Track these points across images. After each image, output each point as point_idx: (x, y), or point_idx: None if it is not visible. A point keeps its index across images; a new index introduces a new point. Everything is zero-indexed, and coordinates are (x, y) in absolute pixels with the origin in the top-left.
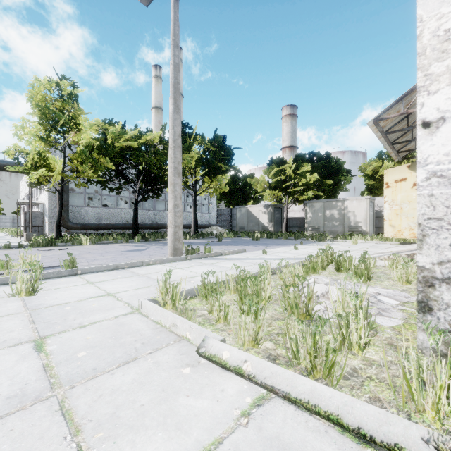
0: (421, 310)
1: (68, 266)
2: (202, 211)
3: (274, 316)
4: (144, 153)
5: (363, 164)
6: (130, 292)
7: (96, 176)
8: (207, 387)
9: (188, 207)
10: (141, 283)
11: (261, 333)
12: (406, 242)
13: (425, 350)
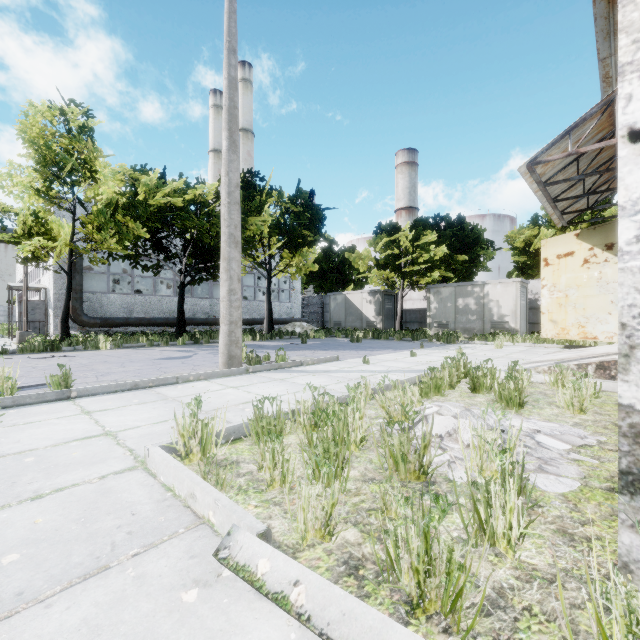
0: (626, 488)
1: (58, 384)
2: (281, 300)
3: (367, 473)
4: (192, 215)
5: (511, 232)
6: (142, 428)
7: (122, 248)
8: (220, 638)
9: (261, 294)
10: (165, 413)
11: (337, 516)
12: (574, 344)
13: (636, 566)
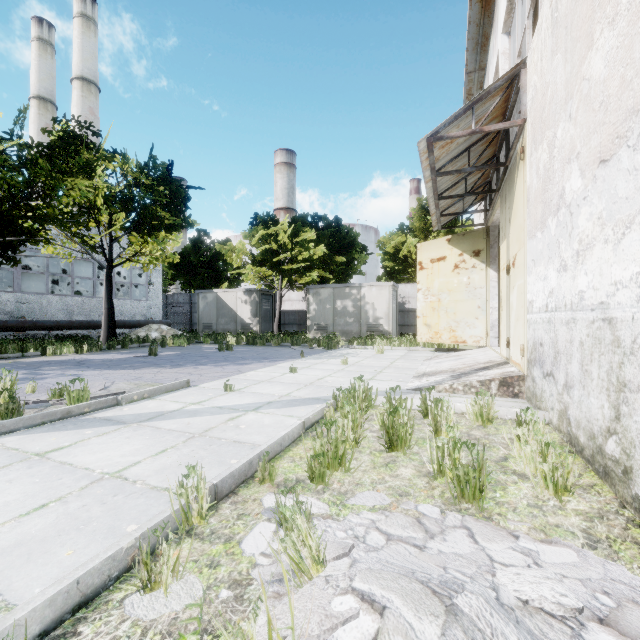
0: None
1: None
2: (136, 297)
3: None
4: None
5: (383, 238)
6: None
7: None
8: None
9: None
10: None
11: None
12: (442, 347)
13: None
